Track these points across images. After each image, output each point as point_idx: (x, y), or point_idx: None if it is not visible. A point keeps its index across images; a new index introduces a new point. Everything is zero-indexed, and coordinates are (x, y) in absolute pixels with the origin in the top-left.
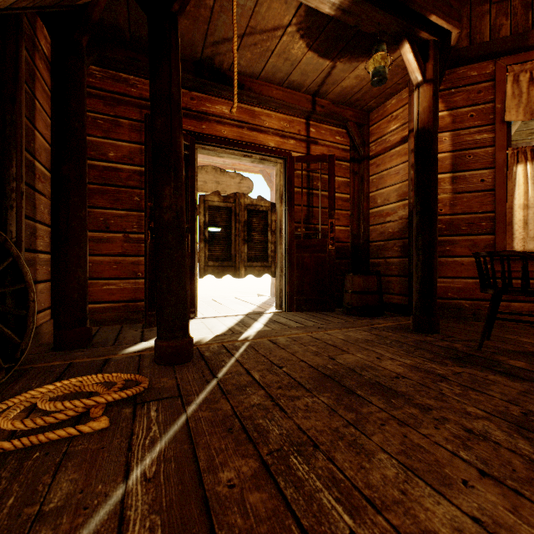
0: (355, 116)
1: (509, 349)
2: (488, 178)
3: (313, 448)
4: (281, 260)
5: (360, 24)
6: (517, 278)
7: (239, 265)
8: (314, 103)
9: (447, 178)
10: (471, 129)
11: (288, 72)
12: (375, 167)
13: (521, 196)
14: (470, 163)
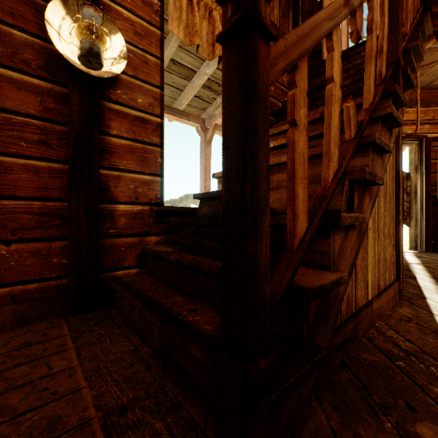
0: None
1: None
2: None
3: None
4: (416, 214)
5: None
6: None
7: None
8: None
9: None
10: None
11: (431, 81)
12: None
13: None
14: None
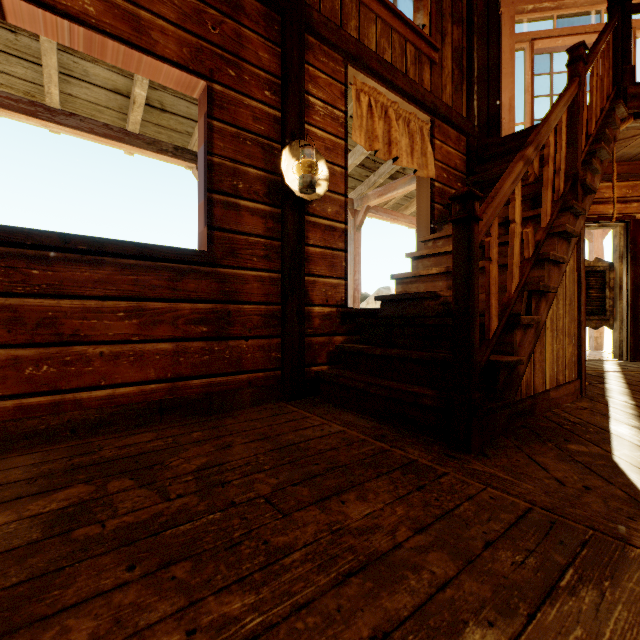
0: None
1: None
2: None
3: None
4: (621, 314)
5: None
6: None
7: None
8: None
9: None
10: None
11: (637, 152)
12: None
13: None
14: None
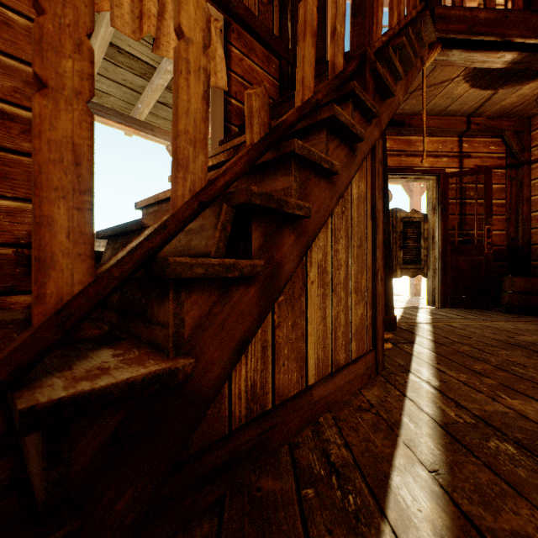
0: (513, 125)
1: None
2: None
3: (523, 366)
4: (433, 263)
5: (530, 67)
6: None
7: (395, 268)
8: (469, 122)
9: None
10: None
11: (446, 105)
12: (537, 171)
13: None
14: None
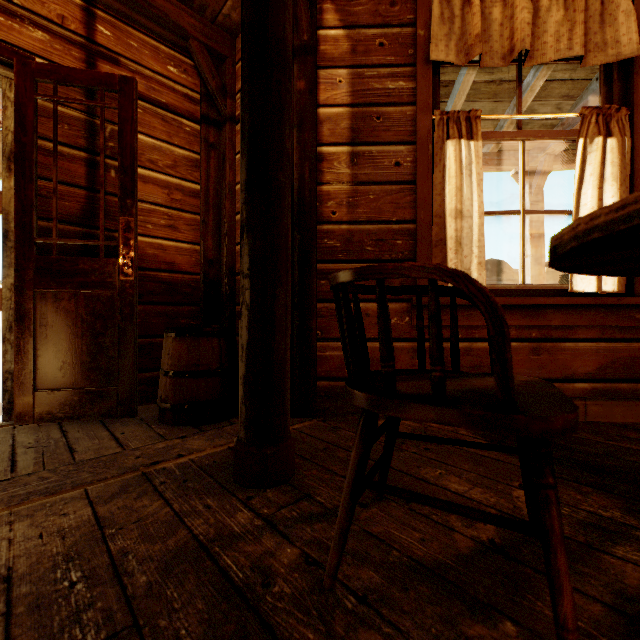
0: (204, 31)
1: (413, 552)
2: (406, 161)
3: None
4: (10, 304)
5: None
6: (448, 339)
7: None
8: None
9: (344, 153)
10: (380, 69)
11: None
12: None
13: (452, 195)
14: (379, 131)
